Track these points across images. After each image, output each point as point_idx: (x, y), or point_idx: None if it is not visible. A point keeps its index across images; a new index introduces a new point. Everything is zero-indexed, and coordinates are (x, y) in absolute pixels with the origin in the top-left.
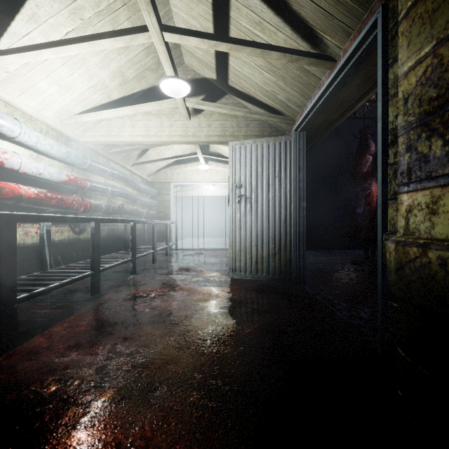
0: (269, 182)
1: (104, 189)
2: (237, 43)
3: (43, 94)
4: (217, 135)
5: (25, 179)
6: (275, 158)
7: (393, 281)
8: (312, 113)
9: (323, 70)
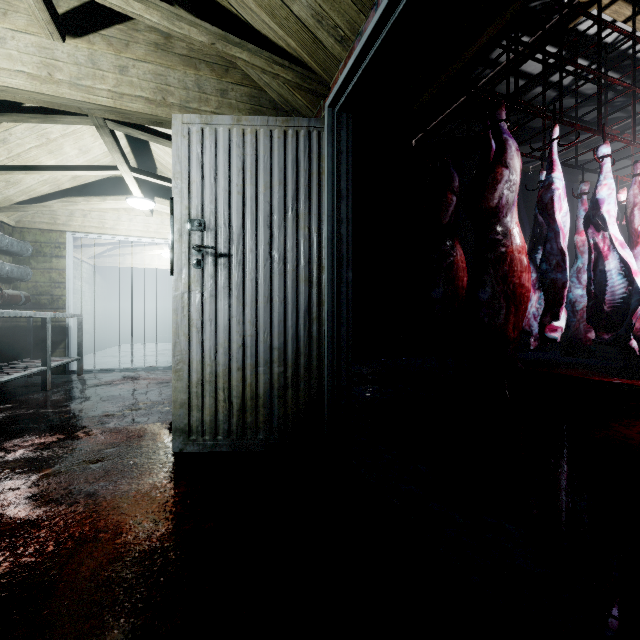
0: (273, 222)
1: None
2: None
3: None
4: (143, 97)
5: None
6: (286, 167)
7: None
8: (379, 40)
9: None
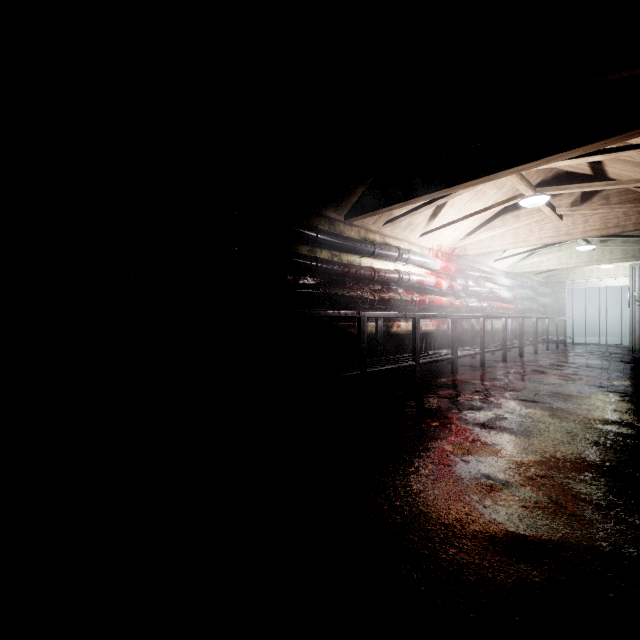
0: None
1: (523, 298)
2: (626, 237)
3: (508, 260)
4: (618, 258)
5: (498, 299)
6: None
7: None
8: None
9: None
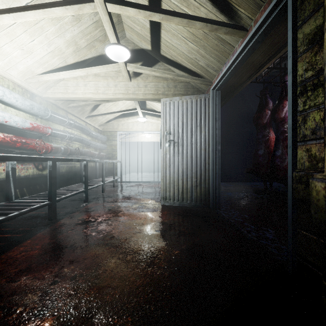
0: (192, 130)
1: (63, 135)
2: (168, 14)
3: (9, 56)
4: (151, 93)
5: None
6: (197, 112)
7: (324, 220)
8: (227, 75)
9: (237, 39)
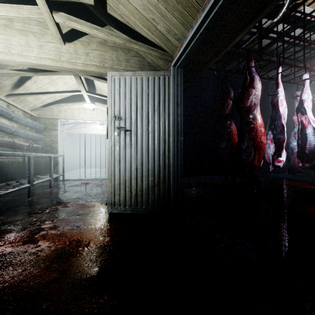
0: (149, 116)
1: None
2: None
3: None
4: (95, 65)
5: None
6: (154, 92)
7: None
8: (193, 42)
9: None
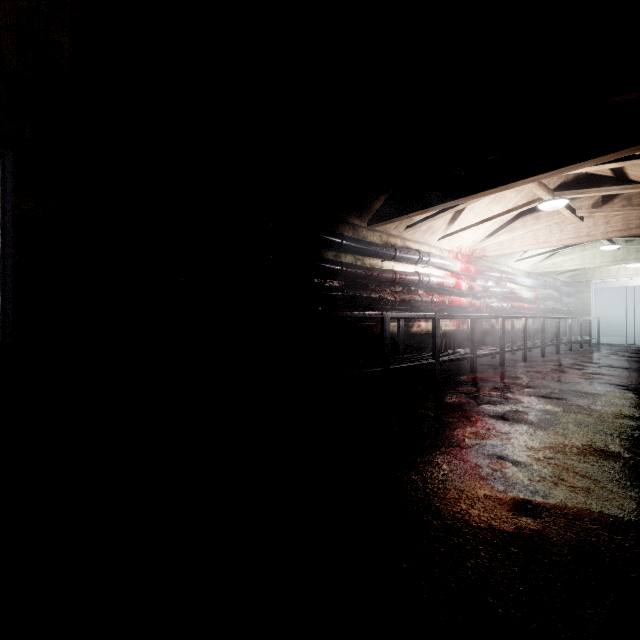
0: None
1: (545, 298)
2: None
3: (529, 260)
4: None
5: (519, 299)
6: None
7: None
8: None
9: None
